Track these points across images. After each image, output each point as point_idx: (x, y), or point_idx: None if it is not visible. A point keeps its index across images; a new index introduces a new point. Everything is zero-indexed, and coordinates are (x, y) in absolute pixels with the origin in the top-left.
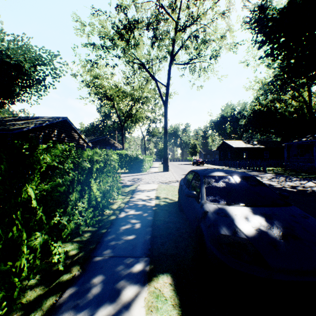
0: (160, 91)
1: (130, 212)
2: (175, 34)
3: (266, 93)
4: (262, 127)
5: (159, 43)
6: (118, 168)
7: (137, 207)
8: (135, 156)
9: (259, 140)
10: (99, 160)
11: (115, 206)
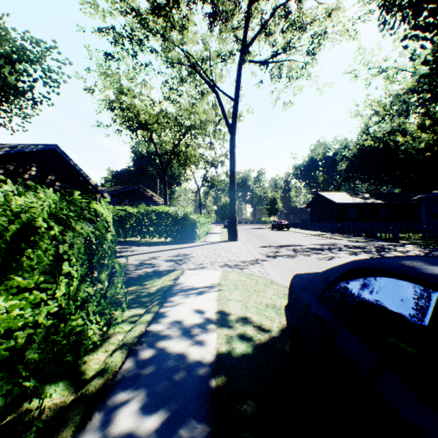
0: (224, 109)
1: (123, 415)
2: (249, 6)
3: (406, 107)
4: (374, 173)
5: (222, 26)
6: (154, 235)
7: (157, 373)
8: (182, 216)
9: (372, 193)
10: None
11: (98, 360)
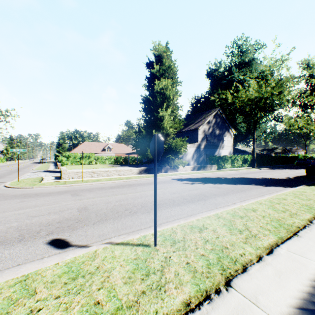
0: None
1: None
2: None
3: None
4: None
5: None
6: None
7: None
8: (310, 157)
9: None
10: (300, 157)
11: None
